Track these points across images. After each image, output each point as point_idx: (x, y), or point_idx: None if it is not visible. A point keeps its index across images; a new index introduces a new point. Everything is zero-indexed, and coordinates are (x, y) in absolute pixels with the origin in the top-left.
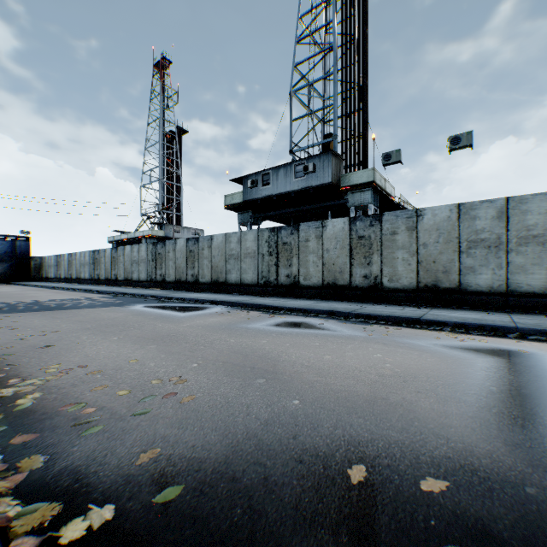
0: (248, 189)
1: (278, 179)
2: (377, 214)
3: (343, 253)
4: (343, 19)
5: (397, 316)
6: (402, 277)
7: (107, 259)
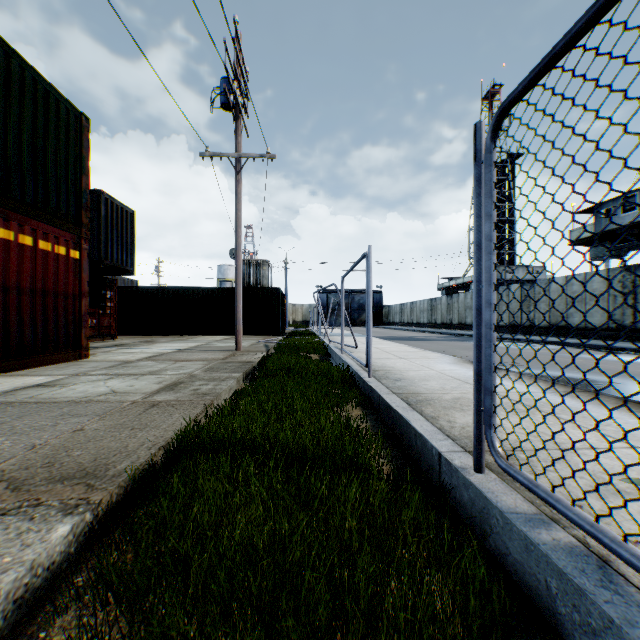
0: (600, 219)
1: None
2: None
3: None
4: None
5: None
6: None
7: (442, 306)
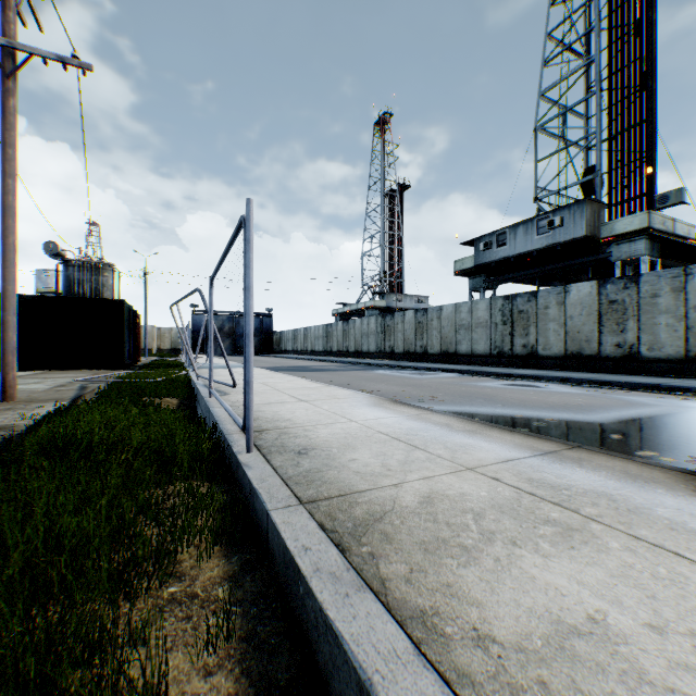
0: (480, 252)
1: (516, 238)
2: (632, 276)
3: (589, 320)
4: (610, 17)
5: (633, 382)
6: (664, 345)
7: (338, 332)
